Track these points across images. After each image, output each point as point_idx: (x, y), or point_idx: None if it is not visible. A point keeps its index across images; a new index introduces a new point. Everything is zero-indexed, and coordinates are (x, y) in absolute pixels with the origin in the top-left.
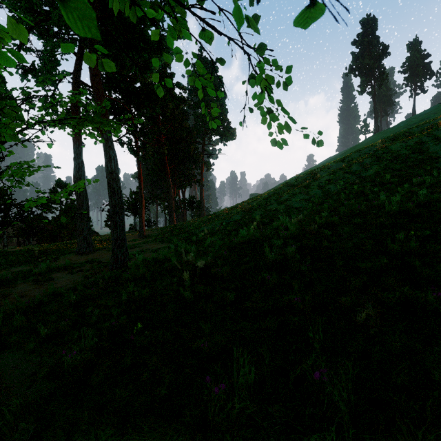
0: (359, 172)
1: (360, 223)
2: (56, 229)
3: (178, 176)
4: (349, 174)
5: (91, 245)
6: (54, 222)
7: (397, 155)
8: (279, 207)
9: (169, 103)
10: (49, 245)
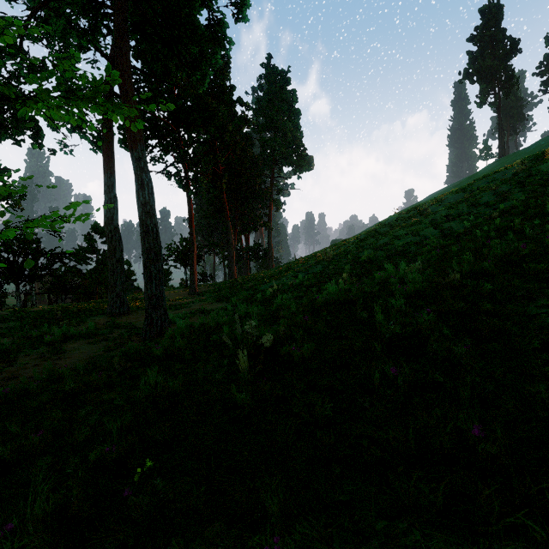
0: (494, 203)
1: (541, 271)
2: (92, 285)
3: (239, 217)
4: (477, 207)
5: (126, 305)
6: (89, 276)
7: None
8: (377, 254)
9: (228, 124)
10: (78, 304)
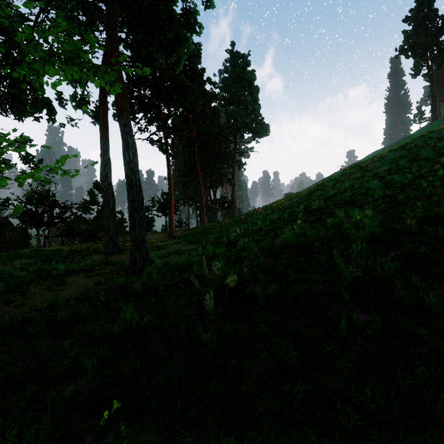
0: (434, 157)
1: None
2: (93, 230)
3: (209, 175)
4: (417, 161)
5: (117, 246)
6: (91, 223)
7: None
8: (326, 203)
9: (199, 99)
10: (82, 245)
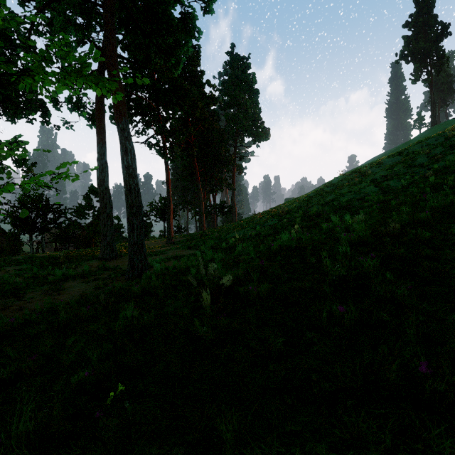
0: (428, 163)
1: None
2: (89, 235)
3: (208, 179)
4: (412, 167)
5: (114, 251)
6: (87, 228)
7: None
8: (324, 209)
9: (198, 102)
10: (78, 251)
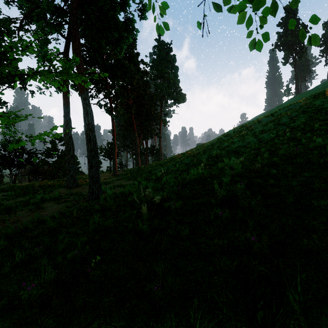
0: (288, 123)
1: (302, 163)
2: (54, 170)
3: (142, 130)
4: (279, 125)
5: (76, 182)
6: (53, 165)
7: (321, 108)
8: (221, 152)
9: (135, 75)
10: (47, 181)
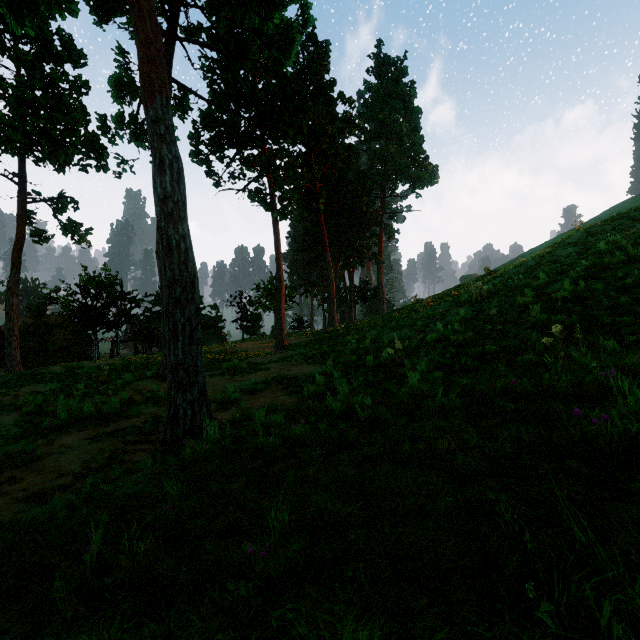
0: None
1: None
2: None
3: (341, 248)
4: None
5: None
6: None
7: None
8: (587, 286)
9: (326, 127)
10: (144, 358)
